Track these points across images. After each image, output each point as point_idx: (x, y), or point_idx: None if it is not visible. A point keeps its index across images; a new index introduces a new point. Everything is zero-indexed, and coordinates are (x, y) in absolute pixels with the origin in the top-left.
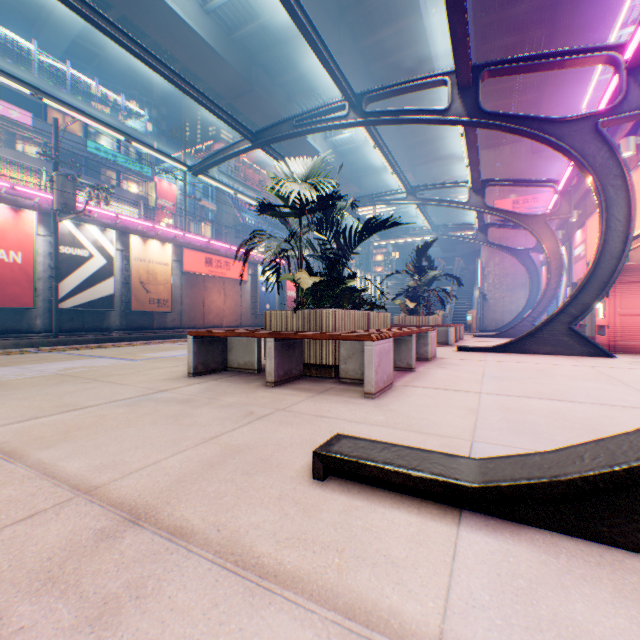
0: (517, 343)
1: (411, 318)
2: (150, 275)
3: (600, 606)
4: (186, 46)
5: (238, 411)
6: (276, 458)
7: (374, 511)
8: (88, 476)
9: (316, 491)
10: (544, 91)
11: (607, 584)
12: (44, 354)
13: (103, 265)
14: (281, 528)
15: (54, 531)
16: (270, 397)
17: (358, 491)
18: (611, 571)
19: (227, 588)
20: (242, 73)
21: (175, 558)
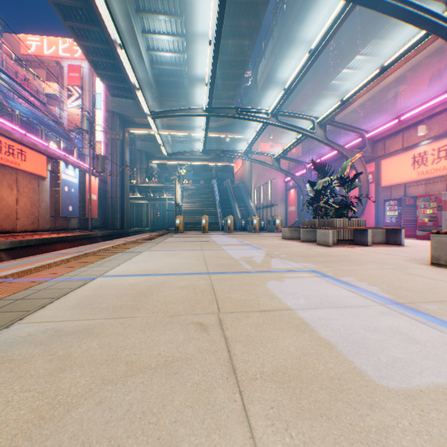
0: None
1: (351, 221)
2: None
3: None
4: None
5: None
6: None
7: None
8: None
9: None
10: (313, 76)
11: None
12: None
13: None
14: None
15: None
16: None
17: None
18: None
19: None
20: None
21: None
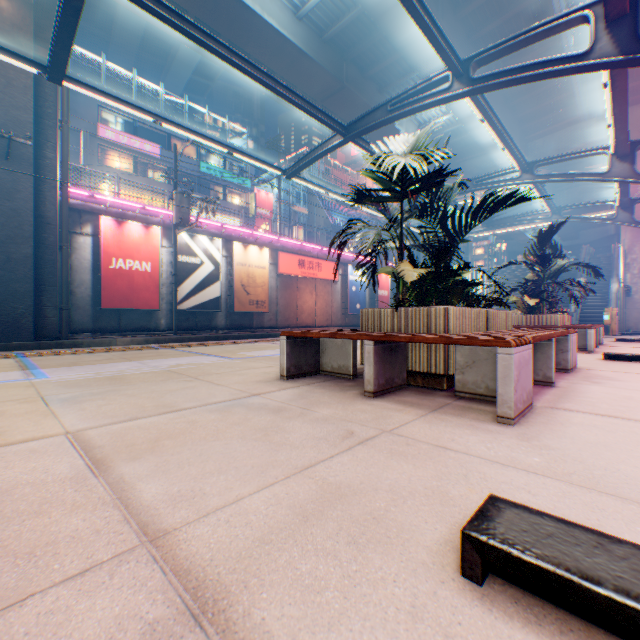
0: None
1: (531, 317)
2: (249, 278)
3: None
4: (280, 57)
5: (334, 429)
6: (393, 518)
7: None
8: (160, 511)
9: (475, 610)
10: None
11: None
12: (162, 350)
13: (211, 271)
14: None
15: (97, 612)
16: (371, 412)
17: (559, 629)
18: None
19: None
20: (332, 72)
21: None
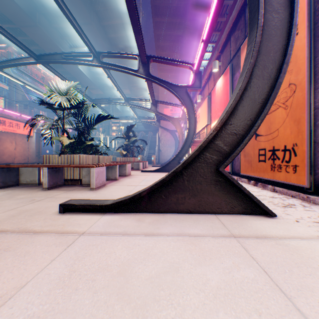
0: (163, 168)
1: (125, 158)
2: None
3: (127, 221)
4: None
5: (27, 200)
6: (45, 210)
7: (79, 216)
8: None
9: (60, 216)
10: (180, 68)
11: (132, 218)
12: None
13: None
14: (44, 224)
15: None
16: (45, 194)
17: (75, 213)
18: (135, 216)
19: (23, 236)
20: (29, 14)
21: (2, 235)
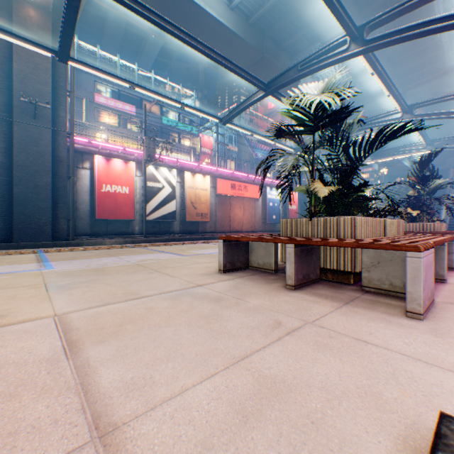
0: None
1: (413, 225)
2: (196, 197)
3: None
4: (218, 38)
5: (264, 319)
6: (332, 424)
7: None
8: (113, 400)
9: None
10: None
11: None
12: (134, 248)
13: (169, 192)
14: None
15: None
16: (293, 303)
17: None
18: None
19: None
20: (256, 47)
21: None
